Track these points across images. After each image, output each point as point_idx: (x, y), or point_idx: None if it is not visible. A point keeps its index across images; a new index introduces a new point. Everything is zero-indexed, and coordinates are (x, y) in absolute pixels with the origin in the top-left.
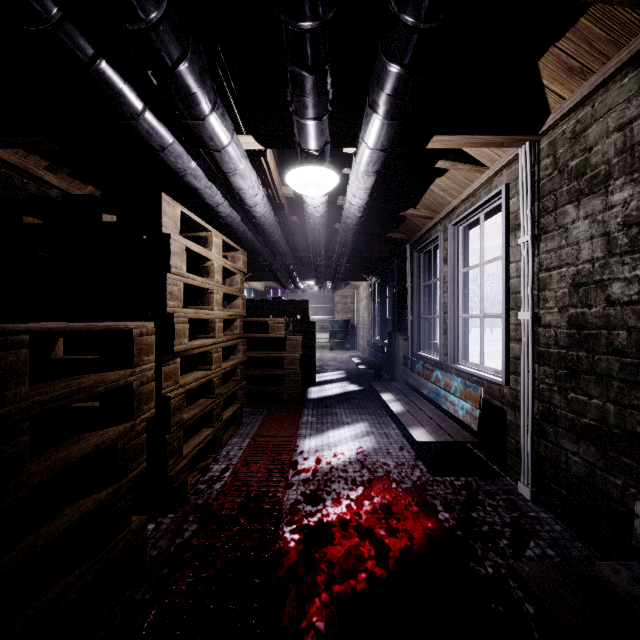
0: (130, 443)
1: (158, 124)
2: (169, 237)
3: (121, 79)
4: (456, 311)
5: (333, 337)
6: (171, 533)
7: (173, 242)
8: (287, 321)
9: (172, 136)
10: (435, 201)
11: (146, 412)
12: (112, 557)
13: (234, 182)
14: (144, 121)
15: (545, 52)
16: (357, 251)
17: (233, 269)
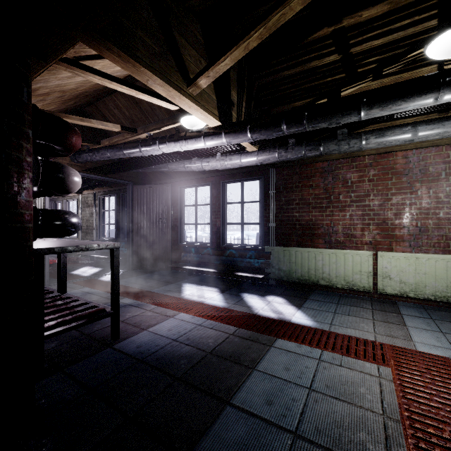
0: None
1: None
2: None
3: None
4: None
5: None
6: None
7: None
8: None
9: None
10: None
11: None
12: None
13: None
14: None
15: None
16: None
17: None
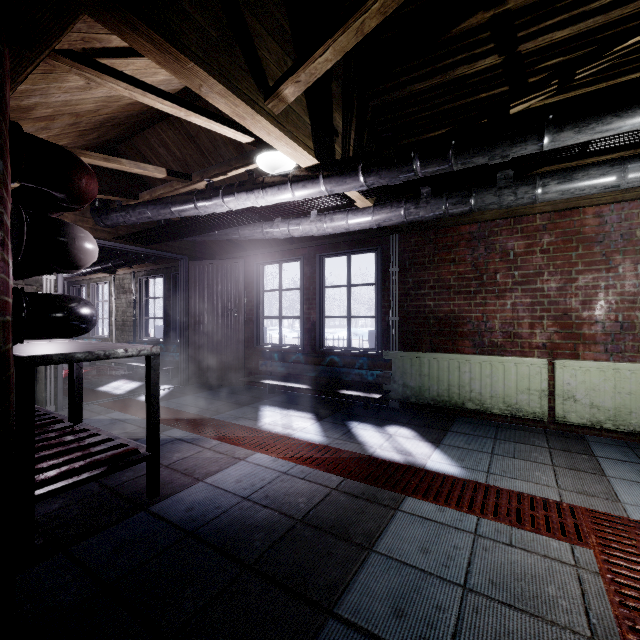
0: None
1: None
2: None
3: None
4: None
5: None
6: None
7: None
8: None
9: None
10: None
11: None
12: None
13: None
14: None
15: None
16: None
17: None
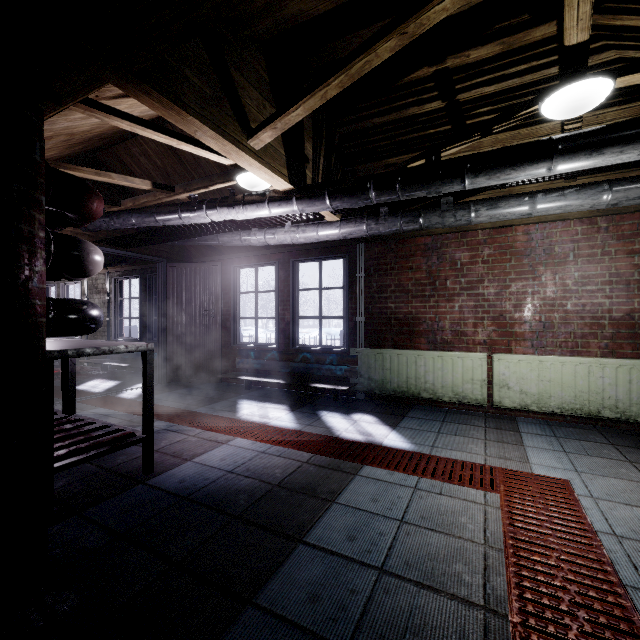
0: None
1: None
2: None
3: None
4: None
5: None
6: None
7: None
8: None
9: None
10: None
11: None
12: None
13: None
14: None
15: None
16: None
17: None
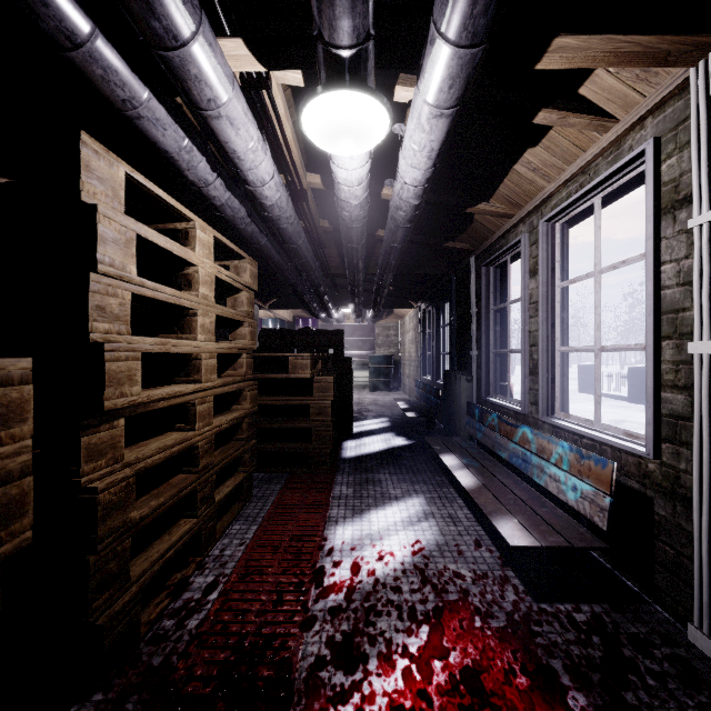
0: None
1: None
2: (95, 210)
3: None
4: (551, 343)
5: (373, 376)
6: None
7: (104, 220)
8: (314, 357)
9: (89, 20)
10: (519, 189)
11: (1, 544)
12: None
13: (220, 133)
14: None
15: None
16: (405, 268)
17: (235, 283)
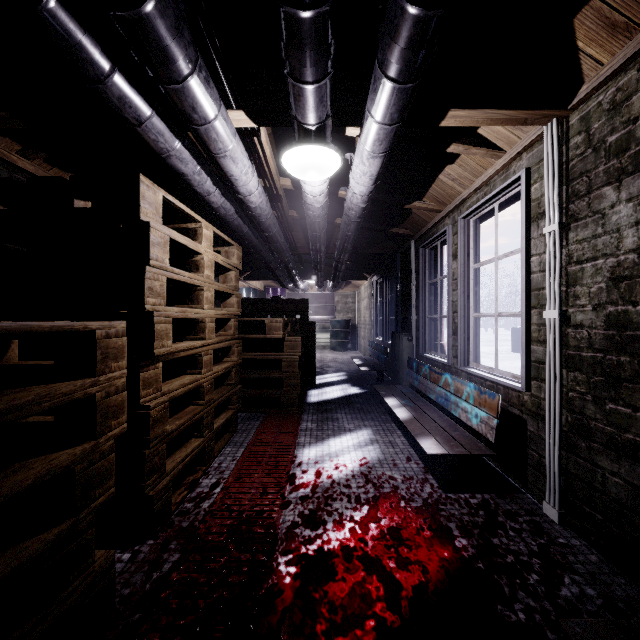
0: (92, 467)
1: (132, 91)
2: (148, 225)
3: (79, 27)
4: (467, 310)
5: (334, 337)
6: (148, 565)
7: (153, 231)
8: (285, 321)
9: (150, 108)
10: (444, 192)
11: (114, 428)
12: (65, 609)
13: (224, 166)
14: (113, 86)
15: (583, 6)
16: (359, 248)
17: (226, 265)
